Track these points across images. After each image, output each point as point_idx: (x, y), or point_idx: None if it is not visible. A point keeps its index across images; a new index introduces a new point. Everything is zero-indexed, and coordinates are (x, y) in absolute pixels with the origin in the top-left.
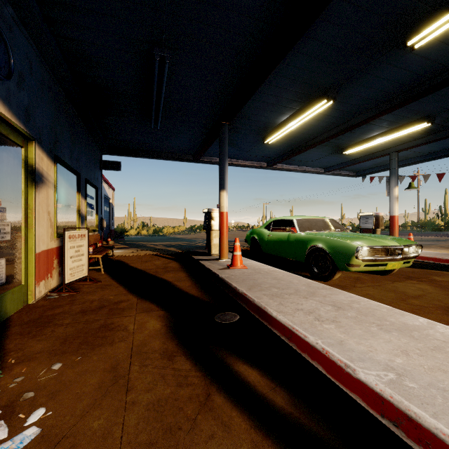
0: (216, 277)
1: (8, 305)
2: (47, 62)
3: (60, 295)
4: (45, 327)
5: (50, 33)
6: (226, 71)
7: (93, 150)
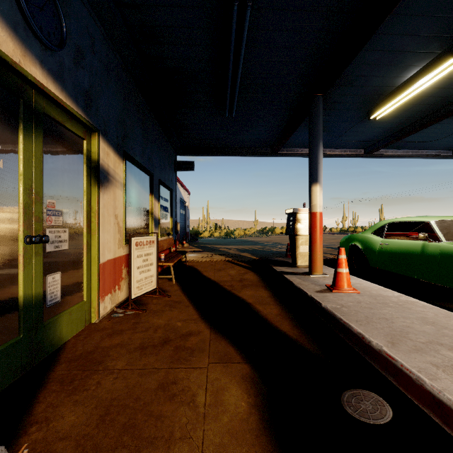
0: (315, 305)
1: (64, 328)
2: (113, 43)
3: (126, 312)
4: (92, 373)
5: (113, 2)
6: (331, 5)
7: (167, 150)
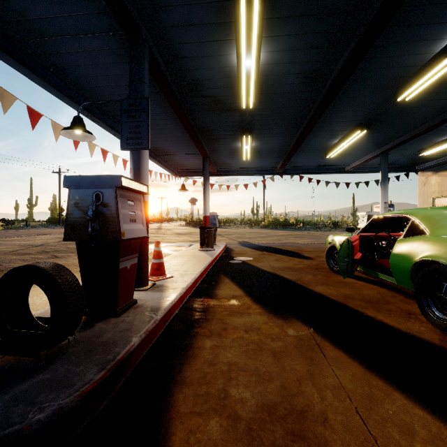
0: None
1: None
2: None
3: None
4: None
5: None
6: None
7: None
